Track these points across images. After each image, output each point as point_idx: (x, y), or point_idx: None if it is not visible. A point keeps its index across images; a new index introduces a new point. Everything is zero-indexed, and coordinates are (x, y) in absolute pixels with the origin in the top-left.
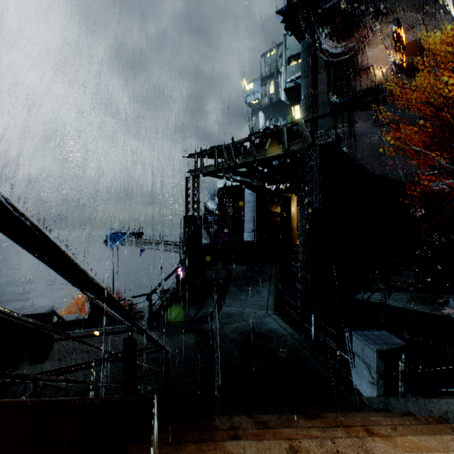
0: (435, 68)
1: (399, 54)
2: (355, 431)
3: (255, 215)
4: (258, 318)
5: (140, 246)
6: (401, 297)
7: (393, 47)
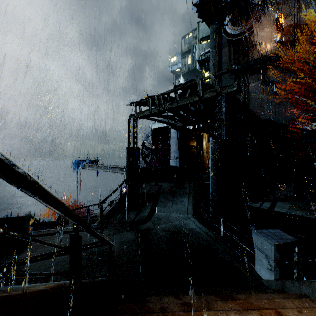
0: (306, 44)
1: (279, 34)
2: (267, 314)
3: (177, 147)
4: (181, 220)
5: (96, 169)
6: (284, 205)
7: (275, 29)
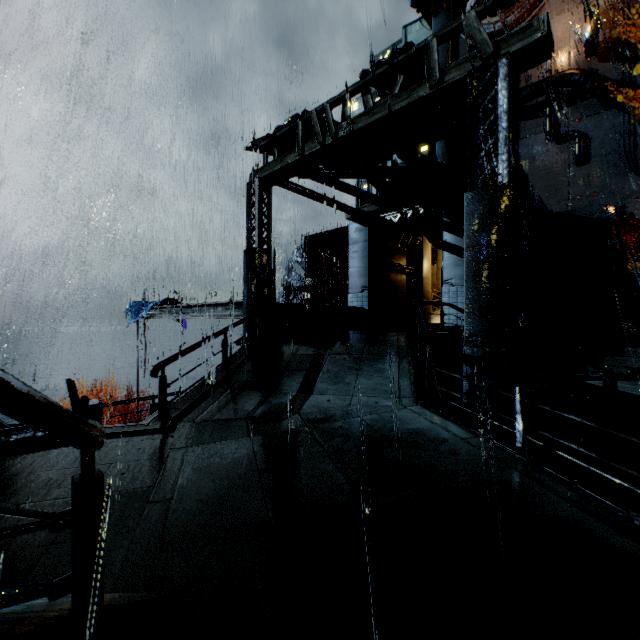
0: None
1: (590, 22)
2: None
3: (365, 263)
4: (384, 411)
5: (176, 315)
6: (639, 387)
7: (579, 17)
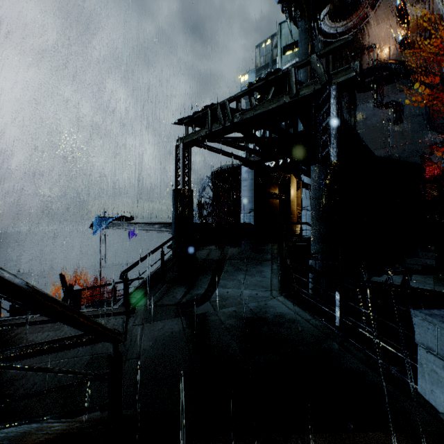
0: (442, 43)
1: (403, 29)
2: None
3: (252, 194)
4: (261, 300)
5: (127, 228)
6: (425, 280)
7: (396, 24)
